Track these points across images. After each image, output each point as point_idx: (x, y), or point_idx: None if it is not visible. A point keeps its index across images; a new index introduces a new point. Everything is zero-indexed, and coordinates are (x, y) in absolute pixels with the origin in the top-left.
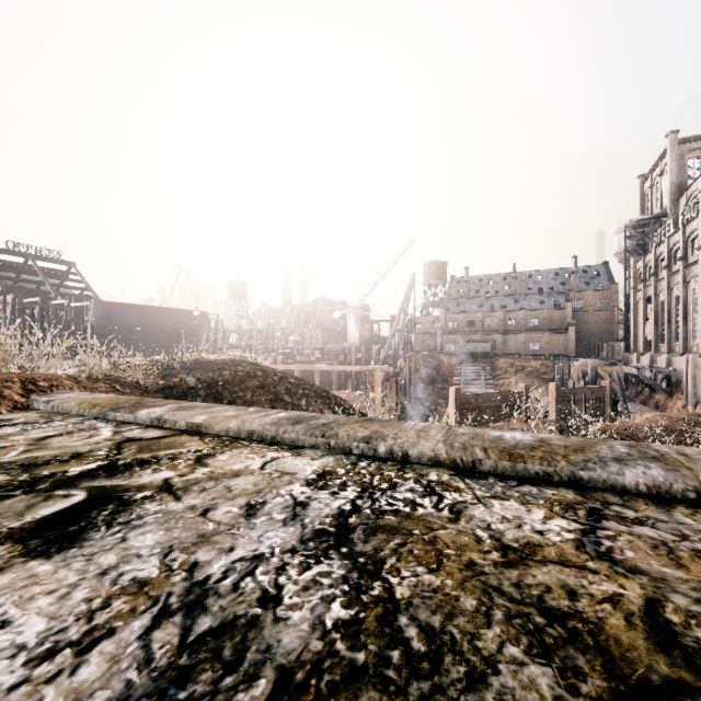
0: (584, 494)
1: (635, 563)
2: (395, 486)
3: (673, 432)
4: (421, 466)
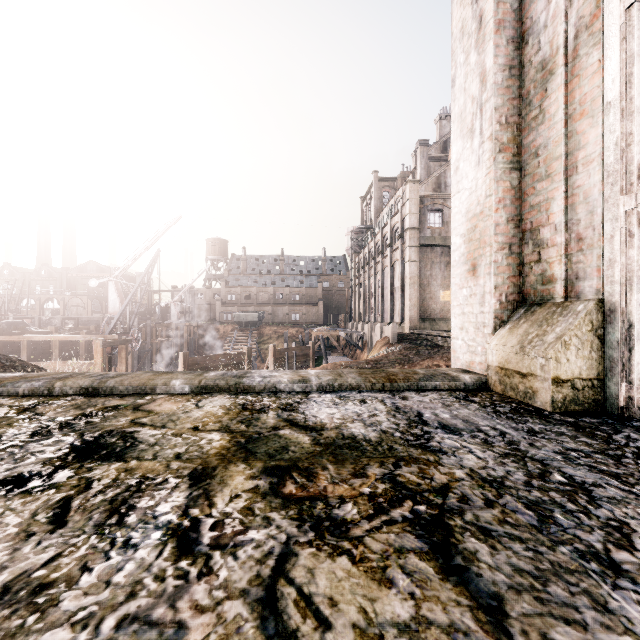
0: None
1: None
2: None
3: None
4: None
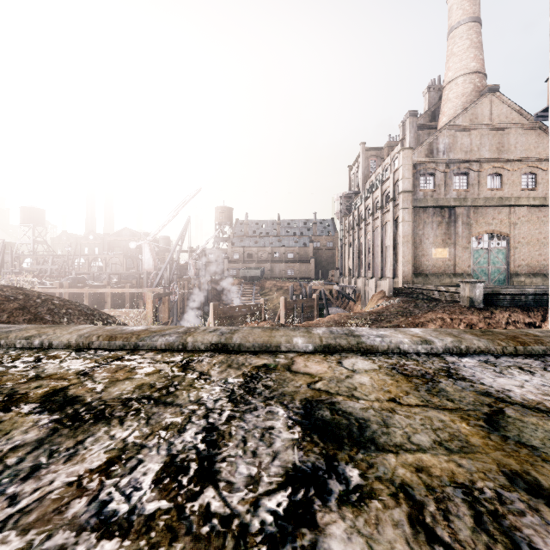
0: (131, 352)
1: (95, 374)
2: (16, 361)
3: (339, 324)
4: (56, 349)
